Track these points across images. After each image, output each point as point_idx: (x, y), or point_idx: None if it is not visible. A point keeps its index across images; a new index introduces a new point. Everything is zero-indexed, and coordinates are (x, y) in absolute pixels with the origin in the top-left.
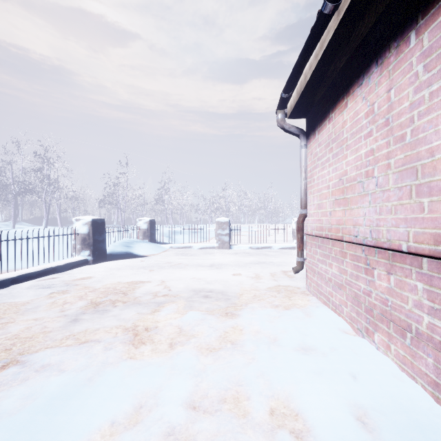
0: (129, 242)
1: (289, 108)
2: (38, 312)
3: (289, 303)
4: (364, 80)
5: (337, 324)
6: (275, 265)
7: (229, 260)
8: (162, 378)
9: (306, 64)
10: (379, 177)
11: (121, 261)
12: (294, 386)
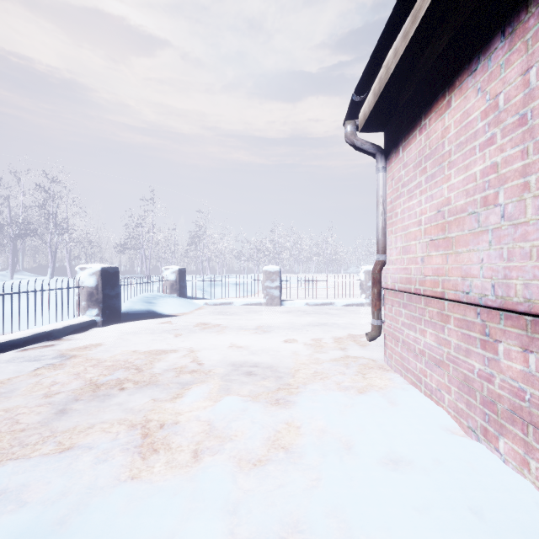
0: (151, 297)
1: (362, 117)
2: (13, 398)
3: (363, 384)
4: (479, 63)
5: (436, 419)
6: (340, 328)
7: (279, 321)
8: (176, 519)
9: (389, 49)
10: (507, 204)
11: (140, 322)
12: (387, 535)
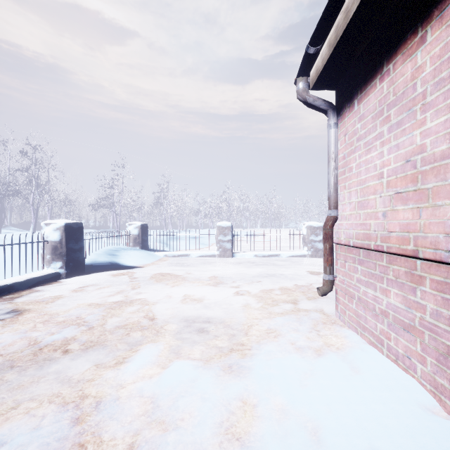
0: (115, 250)
1: (314, 74)
2: None
3: (319, 344)
4: None
5: (410, 394)
6: (287, 279)
7: (231, 272)
8: None
9: None
10: None
11: (103, 274)
12: None
